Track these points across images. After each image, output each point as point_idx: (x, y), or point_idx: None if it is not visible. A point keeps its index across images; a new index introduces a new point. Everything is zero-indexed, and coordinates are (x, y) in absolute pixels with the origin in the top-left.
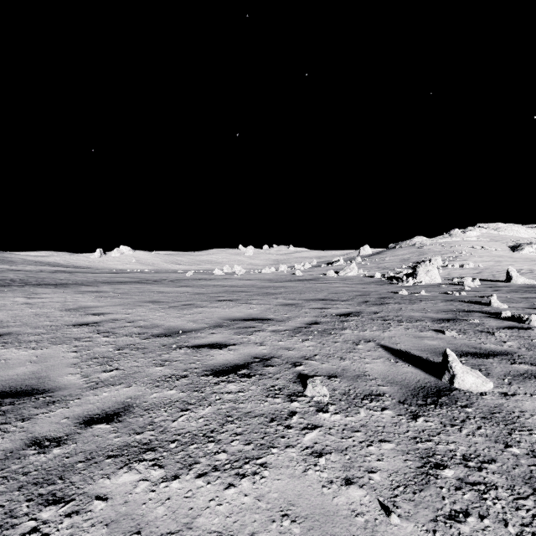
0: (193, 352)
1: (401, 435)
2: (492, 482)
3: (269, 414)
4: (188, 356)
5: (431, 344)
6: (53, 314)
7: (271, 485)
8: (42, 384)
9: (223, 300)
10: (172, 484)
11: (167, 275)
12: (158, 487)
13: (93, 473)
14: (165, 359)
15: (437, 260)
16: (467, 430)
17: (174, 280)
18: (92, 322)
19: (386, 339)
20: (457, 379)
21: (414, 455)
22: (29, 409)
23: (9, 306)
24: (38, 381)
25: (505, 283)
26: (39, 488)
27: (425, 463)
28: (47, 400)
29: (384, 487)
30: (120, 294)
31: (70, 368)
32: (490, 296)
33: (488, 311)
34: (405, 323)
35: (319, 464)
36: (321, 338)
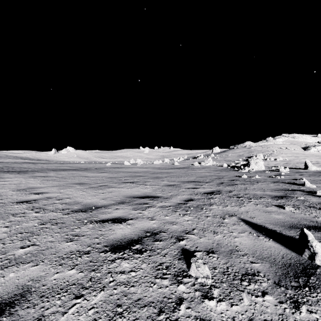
0: (99, 226)
1: None
2: None
3: (157, 302)
4: (95, 230)
5: (279, 218)
6: (6, 193)
7: None
8: None
9: (127, 182)
10: None
11: (94, 165)
12: None
13: None
14: (75, 234)
15: (260, 156)
16: None
17: (98, 168)
18: (31, 200)
19: (244, 214)
20: (318, 257)
21: None
22: None
23: None
24: None
25: (304, 170)
26: None
27: None
28: None
29: None
30: (59, 178)
31: None
32: (301, 179)
33: (305, 189)
34: (253, 200)
35: None
36: (196, 213)
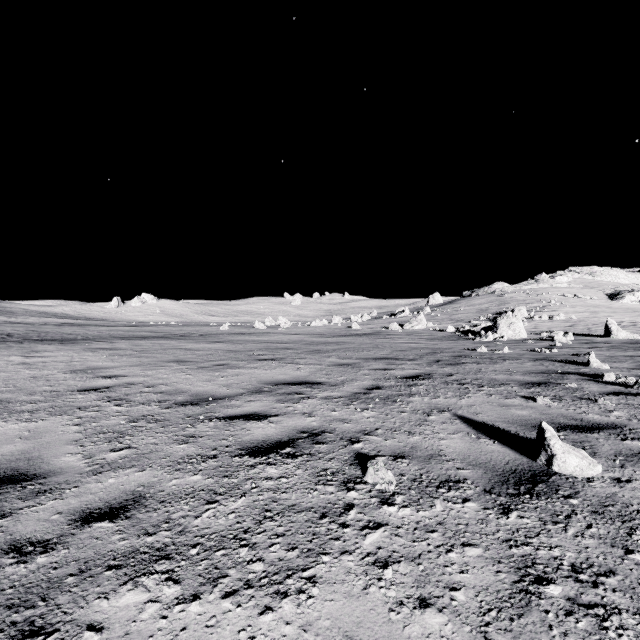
0: (224, 425)
1: (490, 536)
2: (614, 604)
3: (319, 507)
4: (219, 430)
5: (520, 415)
6: (54, 377)
7: (322, 608)
8: (32, 468)
9: (264, 359)
10: (189, 607)
11: (197, 329)
12: (171, 612)
13: (86, 591)
14: (189, 434)
15: (521, 311)
16: (574, 529)
17: (206, 334)
18: (102, 387)
19: (464, 408)
20: (557, 461)
21: (508, 564)
22: (12, 502)
23: (2, 367)
24: (27, 463)
25: (603, 338)
26: (13, 613)
27: (522, 576)
28: (36, 489)
29: (471, 611)
30: (139, 352)
31: (70, 447)
32: (587, 354)
33: (587, 372)
34: (487, 388)
35: (384, 578)
36: (384, 407)
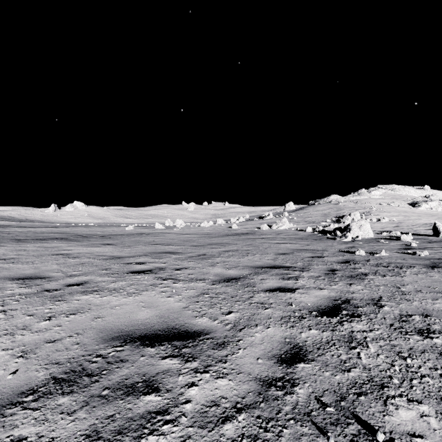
0: None
1: None
2: None
3: None
4: None
5: None
6: None
7: None
8: None
9: (139, 271)
10: None
11: (105, 230)
12: None
13: None
14: None
15: (356, 215)
16: None
17: (107, 235)
18: None
19: None
20: None
21: None
22: None
23: None
24: None
25: (434, 237)
26: None
27: None
28: None
29: None
30: (3, 260)
31: None
32: None
33: None
34: None
35: None
36: None
